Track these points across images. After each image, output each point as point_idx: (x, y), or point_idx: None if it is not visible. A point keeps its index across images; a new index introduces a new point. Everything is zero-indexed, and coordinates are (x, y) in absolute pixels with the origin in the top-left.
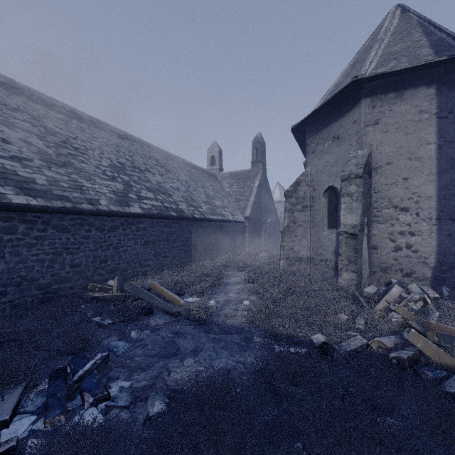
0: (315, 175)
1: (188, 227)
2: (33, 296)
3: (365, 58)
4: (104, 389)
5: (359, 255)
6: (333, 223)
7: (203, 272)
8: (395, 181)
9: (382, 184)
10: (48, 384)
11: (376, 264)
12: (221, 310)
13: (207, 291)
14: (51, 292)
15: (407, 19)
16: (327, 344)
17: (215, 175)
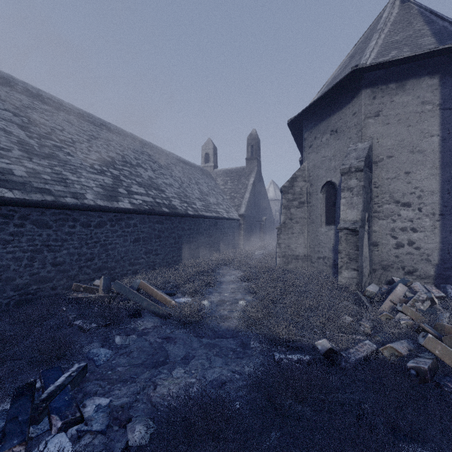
0: (312, 171)
1: (181, 224)
2: (8, 298)
3: (365, 49)
4: (76, 409)
5: (360, 252)
6: (331, 219)
7: (197, 271)
8: (397, 175)
9: (383, 178)
10: (10, 404)
11: (377, 261)
12: (215, 311)
13: (201, 290)
14: (30, 293)
15: (407, 9)
16: (333, 351)
17: (209, 173)
